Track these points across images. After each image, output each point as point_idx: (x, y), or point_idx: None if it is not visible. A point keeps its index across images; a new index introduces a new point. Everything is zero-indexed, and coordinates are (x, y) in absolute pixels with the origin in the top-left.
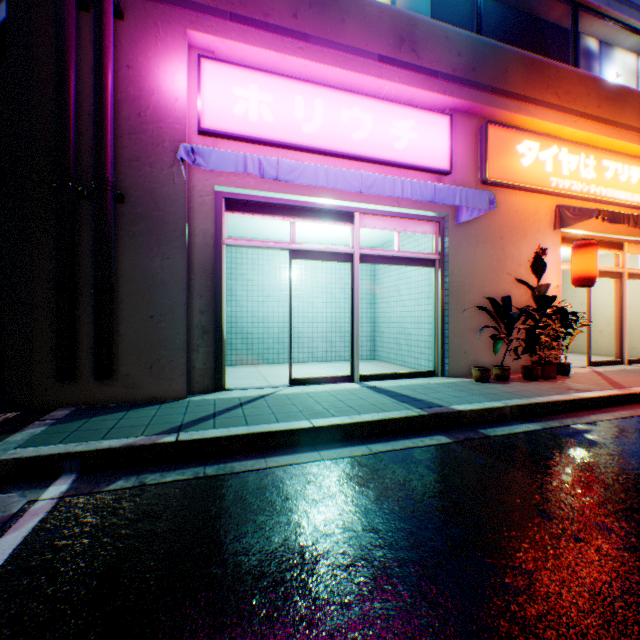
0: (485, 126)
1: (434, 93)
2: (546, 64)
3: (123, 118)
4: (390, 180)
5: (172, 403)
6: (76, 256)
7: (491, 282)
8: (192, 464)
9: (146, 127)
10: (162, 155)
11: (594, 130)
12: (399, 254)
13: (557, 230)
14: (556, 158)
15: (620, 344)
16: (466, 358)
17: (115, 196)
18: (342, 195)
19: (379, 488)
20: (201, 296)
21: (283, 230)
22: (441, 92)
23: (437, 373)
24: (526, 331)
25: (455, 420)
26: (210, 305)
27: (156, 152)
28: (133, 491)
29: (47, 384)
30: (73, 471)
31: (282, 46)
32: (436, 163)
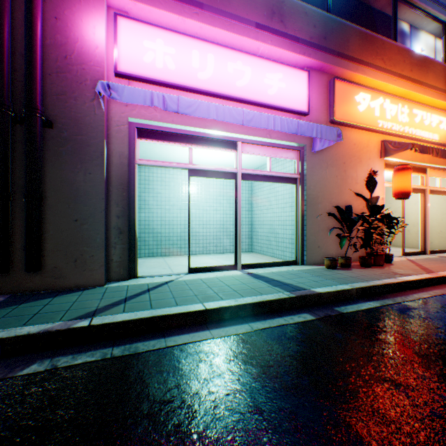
0: (333, 80)
1: (297, 54)
2: (375, 38)
3: (52, 59)
4: (265, 116)
5: (92, 289)
6: (9, 170)
7: (337, 195)
8: (102, 345)
9: (71, 68)
10: (85, 91)
11: (408, 87)
12: (271, 174)
13: (382, 158)
14: (382, 106)
15: (424, 240)
16: (319, 251)
17: (44, 122)
18: (228, 128)
19: (261, 365)
20: (118, 204)
21: (184, 155)
22: (302, 53)
23: (298, 262)
24: (364, 231)
25: (316, 300)
26: (125, 211)
27: (80, 88)
28: (44, 375)
29: None
30: None
31: (182, 10)
32: (298, 106)
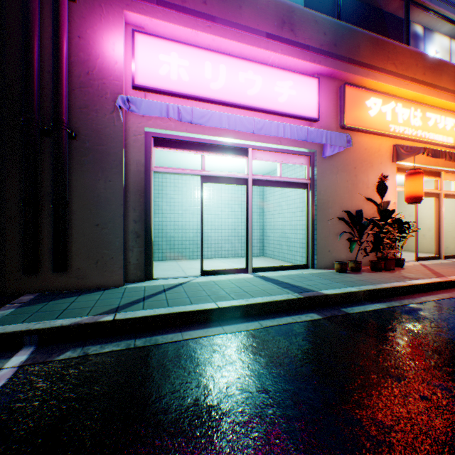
0: (343, 86)
1: (307, 62)
2: (387, 42)
3: (75, 75)
4: (275, 124)
5: (112, 289)
6: (39, 179)
7: (347, 200)
8: (125, 337)
9: (93, 83)
10: (105, 104)
11: (421, 91)
12: (281, 179)
13: (394, 162)
14: (394, 110)
15: (438, 244)
16: (329, 255)
17: (69, 134)
18: (240, 135)
19: (268, 356)
20: (135, 209)
21: (196, 162)
22: (312, 61)
23: (309, 266)
24: (373, 235)
25: (323, 301)
26: (142, 216)
27: (100, 101)
28: (78, 360)
29: (17, 276)
30: (32, 344)
31: (195, 24)
32: (308, 113)
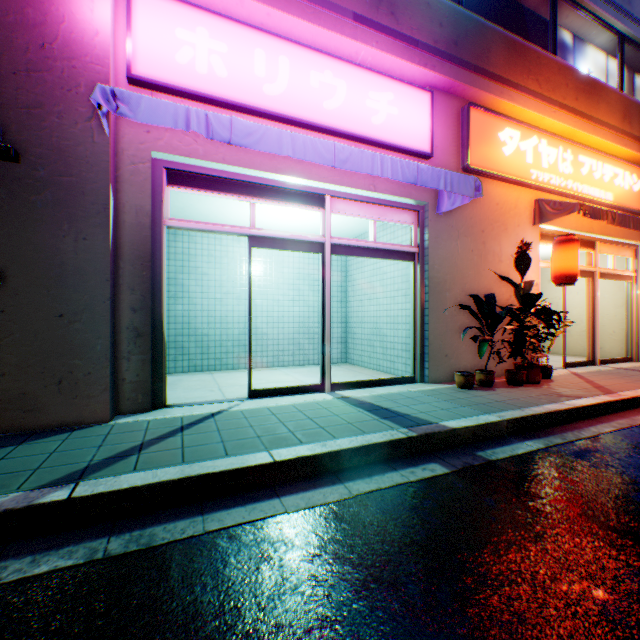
0: (467, 108)
1: (415, 65)
2: (527, 48)
3: (18, 48)
4: (368, 155)
5: (88, 429)
6: None
7: (472, 279)
8: (90, 534)
9: (52, 64)
10: (76, 103)
11: (572, 123)
12: (376, 245)
13: (536, 225)
14: (536, 149)
15: (592, 344)
16: (447, 362)
17: (2, 150)
18: (311, 174)
19: (367, 564)
20: (133, 289)
21: (244, 217)
22: (422, 64)
23: (416, 379)
24: (514, 332)
25: (448, 441)
26: (145, 301)
27: (67, 98)
28: None
29: None
30: None
31: None
32: (416, 144)
